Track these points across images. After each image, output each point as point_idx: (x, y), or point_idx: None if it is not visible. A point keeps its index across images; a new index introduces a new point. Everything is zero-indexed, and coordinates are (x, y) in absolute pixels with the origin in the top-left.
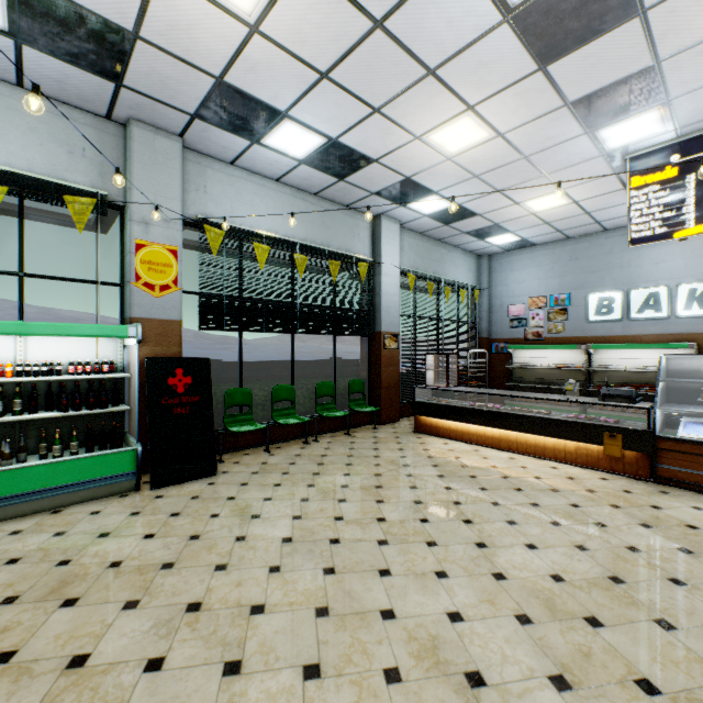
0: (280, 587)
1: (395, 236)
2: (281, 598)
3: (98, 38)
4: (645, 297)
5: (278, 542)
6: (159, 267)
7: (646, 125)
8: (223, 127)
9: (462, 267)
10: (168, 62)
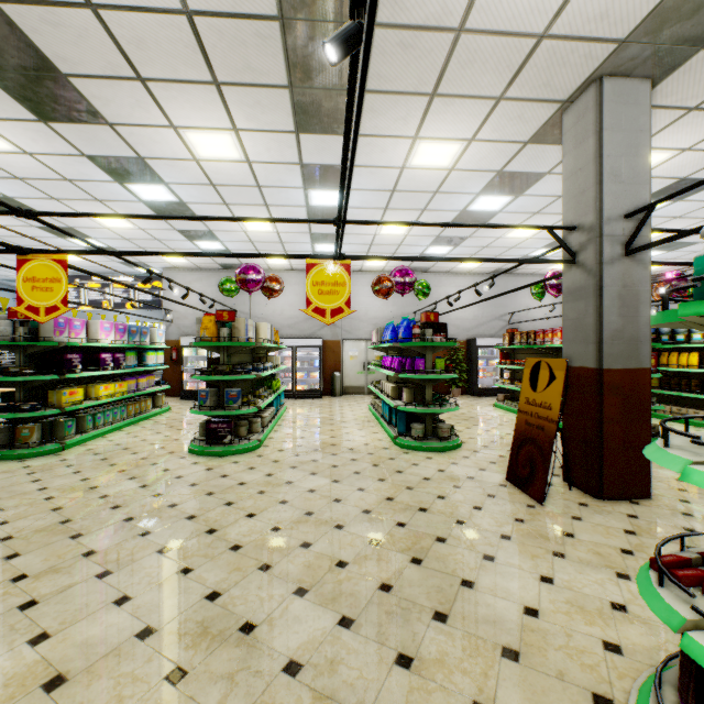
0: None
1: None
2: None
3: None
4: None
5: None
6: None
7: None
8: None
9: (6, 296)
10: None
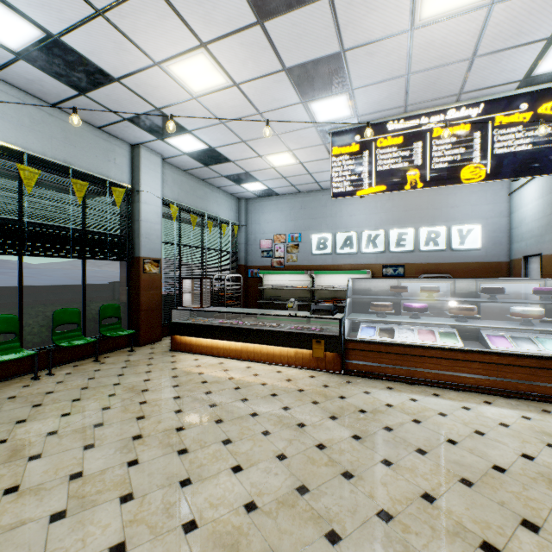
0: None
1: (157, 168)
2: None
3: None
4: (345, 238)
5: None
6: None
7: (340, 107)
8: None
9: (225, 206)
10: None
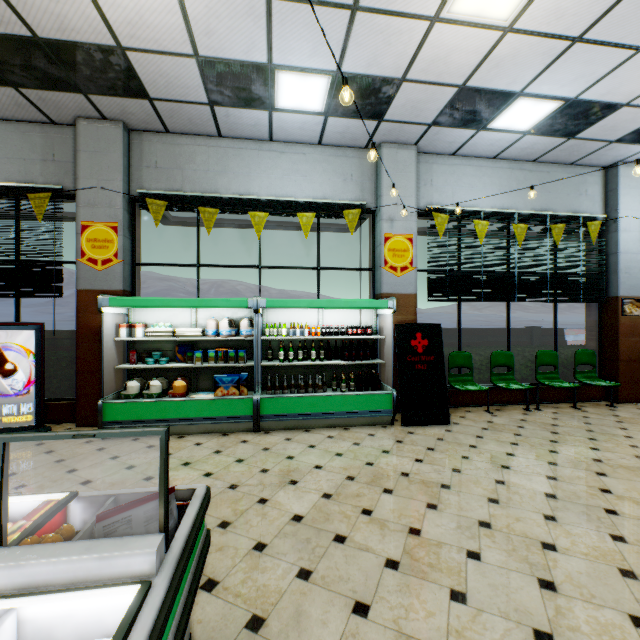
0: (563, 535)
1: (639, 183)
2: (570, 545)
3: (375, 93)
4: None
5: (540, 494)
6: (400, 253)
7: None
8: (453, 126)
9: None
10: (421, 89)
